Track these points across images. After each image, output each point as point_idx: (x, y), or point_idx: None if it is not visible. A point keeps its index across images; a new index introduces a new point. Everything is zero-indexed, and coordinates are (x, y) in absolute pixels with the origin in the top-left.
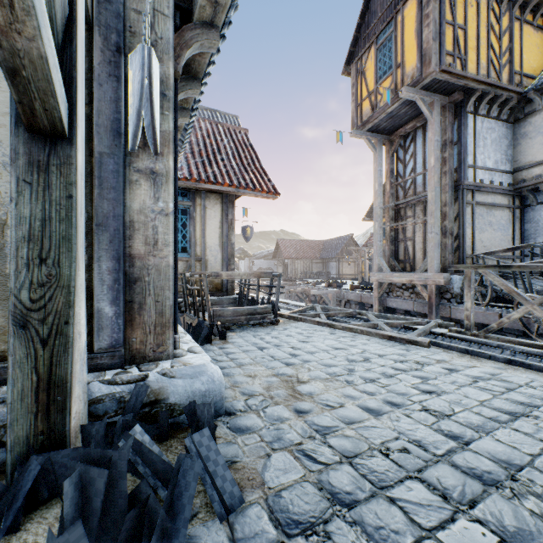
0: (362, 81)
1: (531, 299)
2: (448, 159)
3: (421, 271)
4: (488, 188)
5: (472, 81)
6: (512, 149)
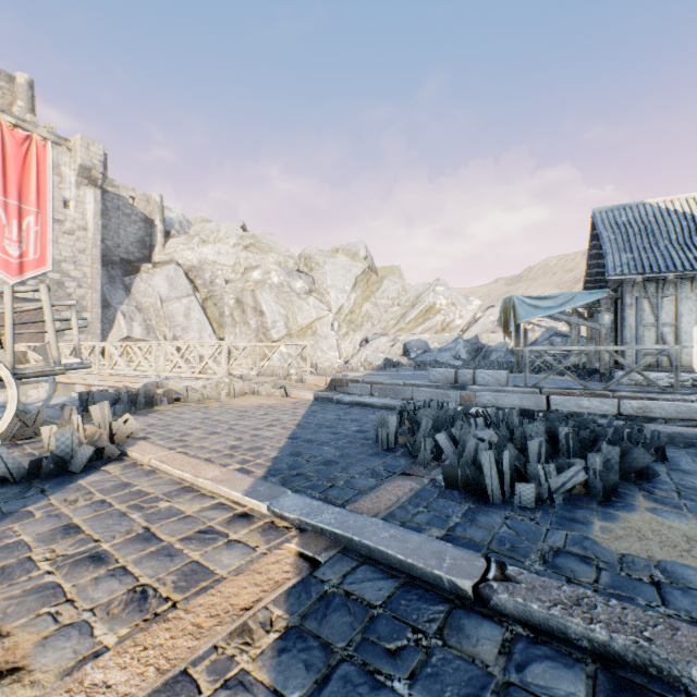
0: None
1: (635, 366)
2: None
3: None
4: None
5: None
6: None
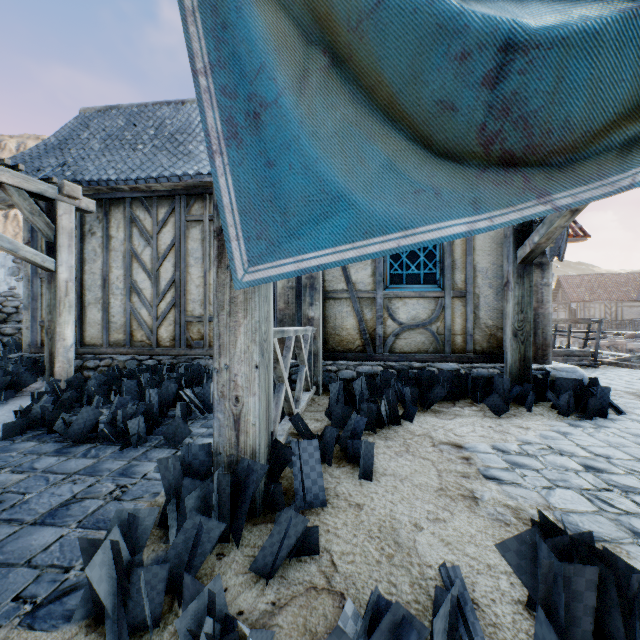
0: None
1: None
2: None
3: None
4: None
5: None
6: None
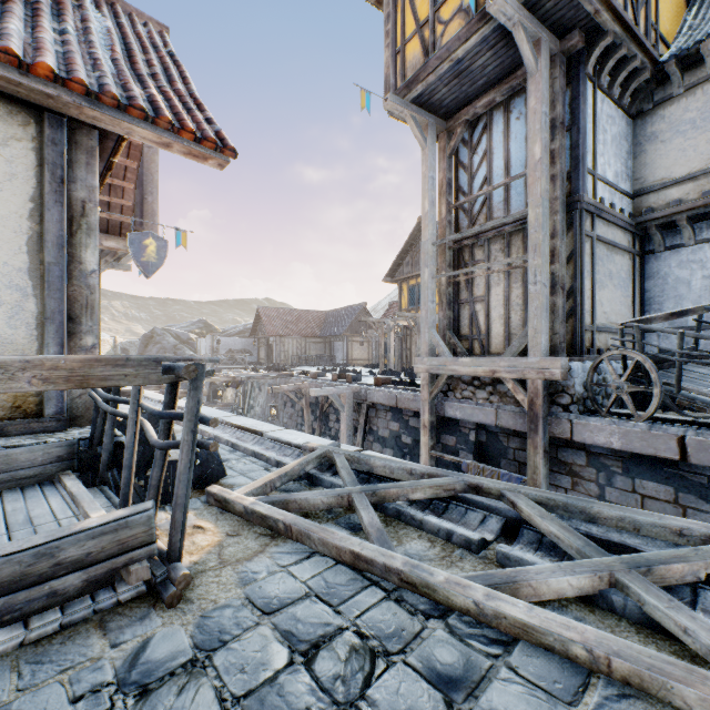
0: (406, 5)
1: None
2: (559, 154)
3: (512, 355)
4: (609, 215)
5: (606, 7)
6: (631, 160)
